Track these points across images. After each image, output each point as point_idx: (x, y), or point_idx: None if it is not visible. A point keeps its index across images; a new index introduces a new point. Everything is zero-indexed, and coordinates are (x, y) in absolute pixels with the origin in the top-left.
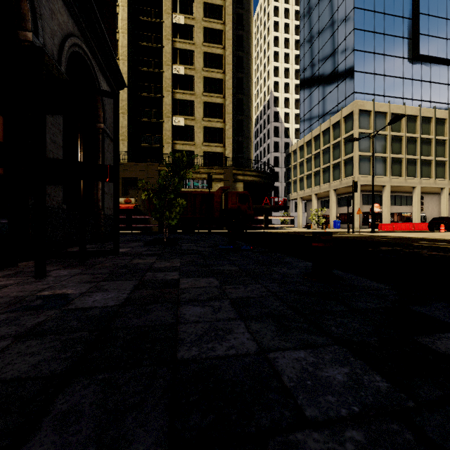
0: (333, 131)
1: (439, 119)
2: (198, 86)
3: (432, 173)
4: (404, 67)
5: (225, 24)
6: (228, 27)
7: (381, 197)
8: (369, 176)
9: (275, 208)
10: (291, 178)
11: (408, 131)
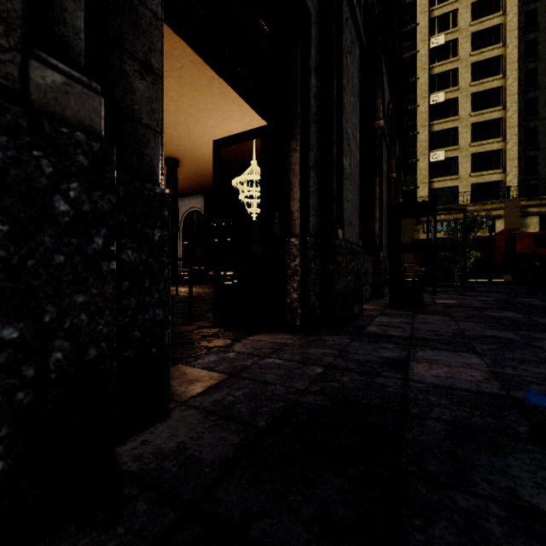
0: None
1: None
2: (463, 107)
3: None
4: None
5: (505, 14)
6: (511, 14)
7: None
8: None
9: None
10: None
11: None
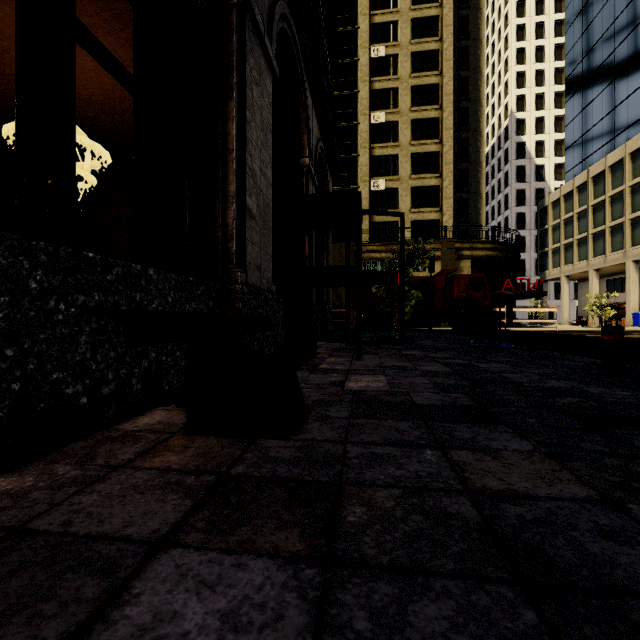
0: (632, 164)
1: None
2: (404, 133)
3: None
4: None
5: (442, 41)
6: (447, 42)
7: None
8: None
9: (522, 295)
10: (548, 246)
11: None
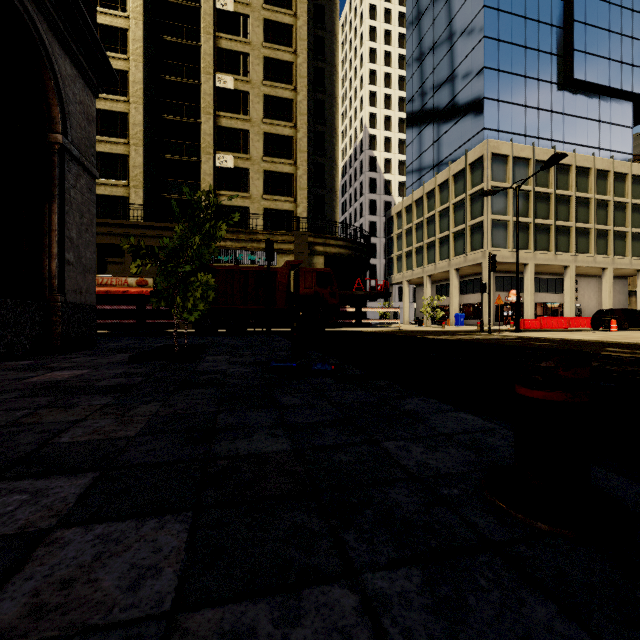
0: (455, 185)
1: (599, 172)
2: (256, 108)
3: (591, 247)
4: (553, 95)
5: (297, 17)
6: (302, 20)
7: (521, 281)
8: (506, 249)
9: (371, 295)
10: (394, 253)
11: (558, 187)
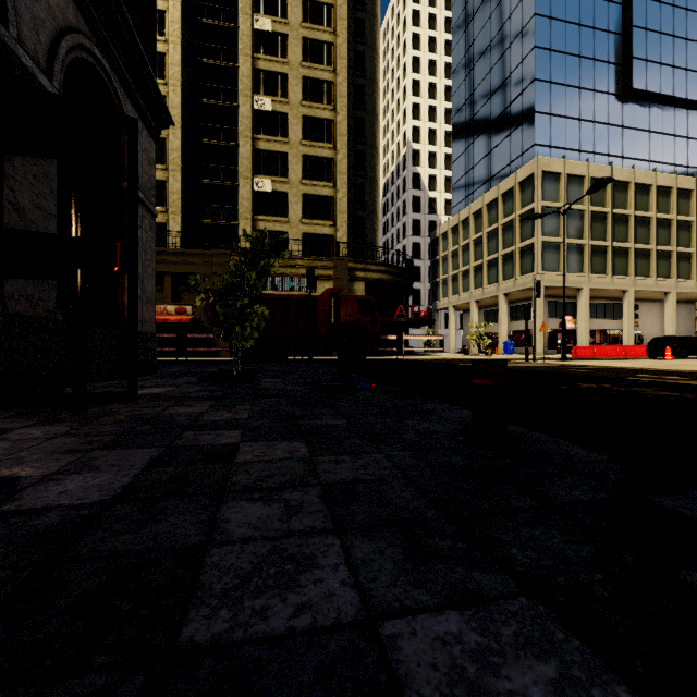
0: (503, 204)
1: (661, 188)
2: (294, 129)
3: (652, 269)
4: (610, 107)
5: (336, 34)
6: (342, 38)
7: (575, 307)
8: (558, 273)
9: (414, 322)
10: (439, 277)
11: (616, 206)
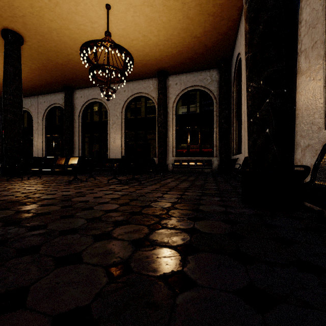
0: None
1: None
2: None
3: None
4: None
5: None
6: None
7: None
8: None
9: None
10: None
11: None
